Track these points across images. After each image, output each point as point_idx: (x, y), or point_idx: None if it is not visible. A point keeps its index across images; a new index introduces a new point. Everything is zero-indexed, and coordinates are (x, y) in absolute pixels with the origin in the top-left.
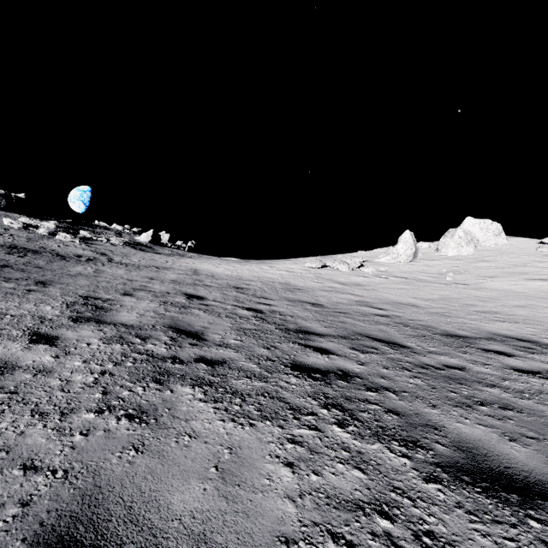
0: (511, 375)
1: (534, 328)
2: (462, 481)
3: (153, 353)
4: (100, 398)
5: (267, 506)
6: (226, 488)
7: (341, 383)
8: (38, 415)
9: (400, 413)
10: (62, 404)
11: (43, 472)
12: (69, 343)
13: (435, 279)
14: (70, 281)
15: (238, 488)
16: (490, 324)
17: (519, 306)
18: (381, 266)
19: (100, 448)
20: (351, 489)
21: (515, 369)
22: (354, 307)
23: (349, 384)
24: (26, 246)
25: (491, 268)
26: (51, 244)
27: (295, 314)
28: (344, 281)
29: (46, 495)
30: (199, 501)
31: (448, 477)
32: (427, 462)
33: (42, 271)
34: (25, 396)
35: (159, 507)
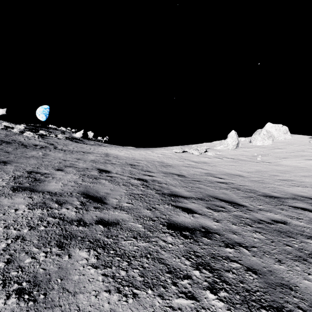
0: None
1: None
2: None
3: (64, 216)
4: (1, 268)
5: None
6: None
7: (205, 240)
8: None
9: (257, 272)
10: None
11: None
12: (1, 209)
13: (250, 159)
14: (24, 161)
15: None
16: (290, 188)
17: (304, 176)
18: (218, 151)
19: None
20: None
21: None
22: (204, 177)
23: (212, 241)
24: (3, 139)
25: (283, 152)
26: (20, 138)
27: (168, 182)
28: (196, 160)
29: None
30: None
31: None
32: None
33: (8, 155)
34: None
35: None
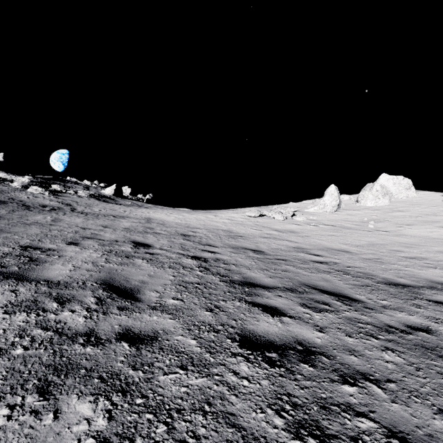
0: None
1: None
2: None
3: (64, 326)
4: None
5: None
6: None
7: (305, 368)
8: None
9: (408, 439)
10: None
11: None
12: None
13: (359, 227)
14: (21, 229)
15: None
16: (423, 270)
17: (441, 251)
18: (310, 215)
19: None
20: None
21: None
22: (292, 254)
23: (317, 371)
24: None
25: (406, 217)
26: (21, 196)
27: (239, 262)
28: (280, 228)
29: None
30: None
31: None
32: None
33: None
34: None
35: None
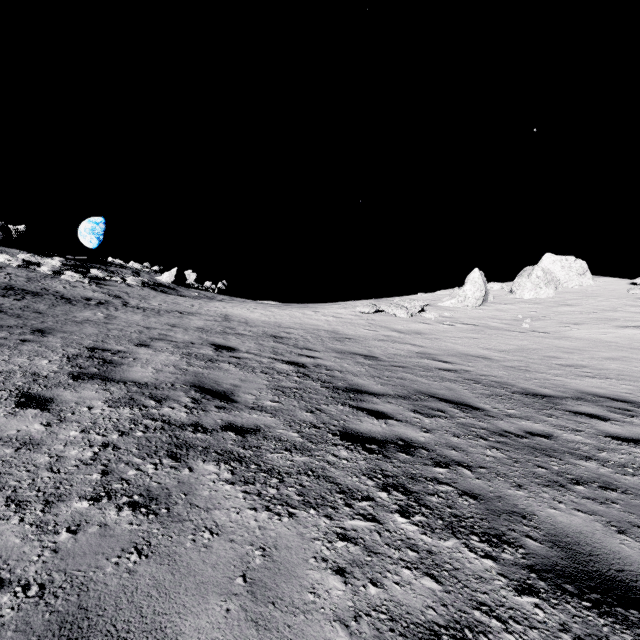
0: (608, 444)
1: (630, 385)
2: (565, 592)
3: (170, 419)
4: (98, 480)
5: (311, 634)
6: (256, 608)
7: (402, 456)
8: (14, 505)
9: (478, 497)
10: (48, 489)
11: (11, 587)
12: (66, 407)
13: (509, 326)
14: (75, 329)
15: (272, 608)
16: (577, 380)
17: (610, 358)
18: (445, 311)
19: (92, 551)
20: (422, 606)
21: (613, 436)
22: (414, 360)
23: (413, 458)
24: (24, 287)
25: (575, 313)
26: (56, 285)
27: (345, 369)
28: (402, 328)
29: (11, 623)
30: (220, 628)
31: (546, 586)
32: (518, 565)
33: (42, 317)
34: (1, 477)
35: (165, 639)
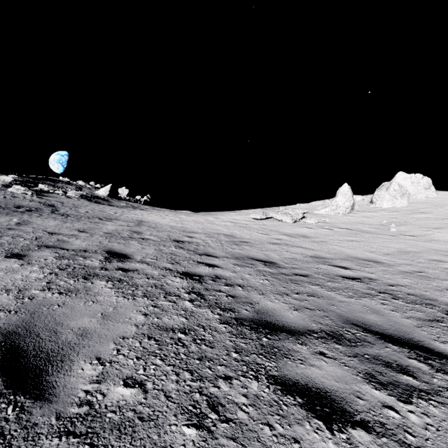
0: None
1: None
2: None
3: None
4: None
5: None
6: None
7: None
8: None
9: None
10: None
11: None
12: None
13: (379, 230)
14: None
15: None
16: None
17: None
18: (322, 217)
19: None
20: None
21: None
22: (312, 266)
23: None
24: None
25: (431, 219)
26: None
27: (247, 282)
28: (290, 232)
29: None
30: None
31: None
32: None
33: None
34: None
35: None
